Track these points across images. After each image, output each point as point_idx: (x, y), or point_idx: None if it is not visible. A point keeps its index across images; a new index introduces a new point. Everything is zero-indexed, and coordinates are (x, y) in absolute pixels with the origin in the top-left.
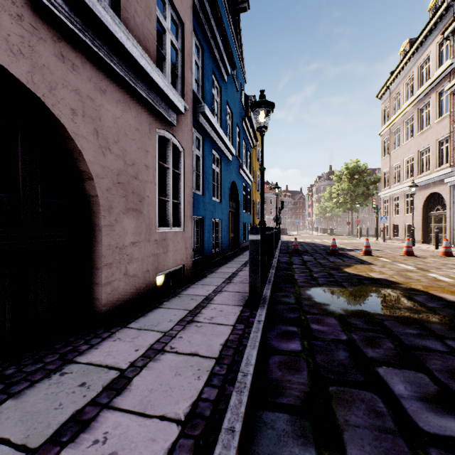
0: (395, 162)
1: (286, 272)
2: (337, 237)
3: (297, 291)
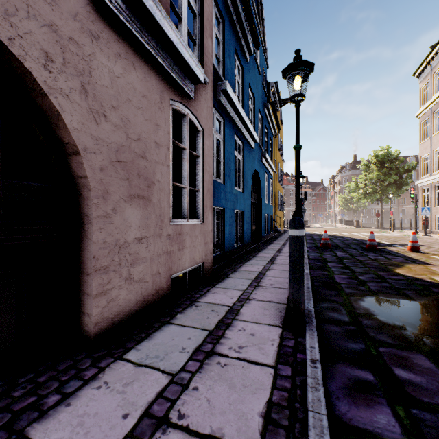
0: (438, 146)
1: (323, 272)
2: (365, 229)
3: (346, 301)
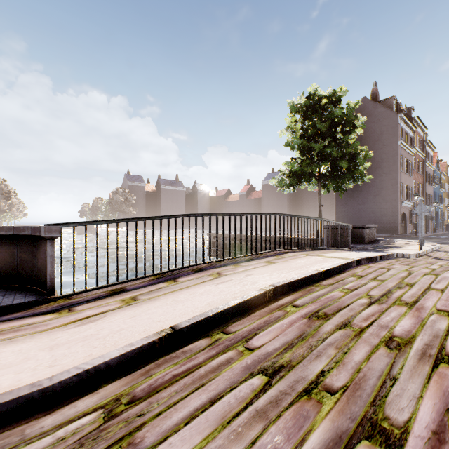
0: None
1: None
2: None
3: None
